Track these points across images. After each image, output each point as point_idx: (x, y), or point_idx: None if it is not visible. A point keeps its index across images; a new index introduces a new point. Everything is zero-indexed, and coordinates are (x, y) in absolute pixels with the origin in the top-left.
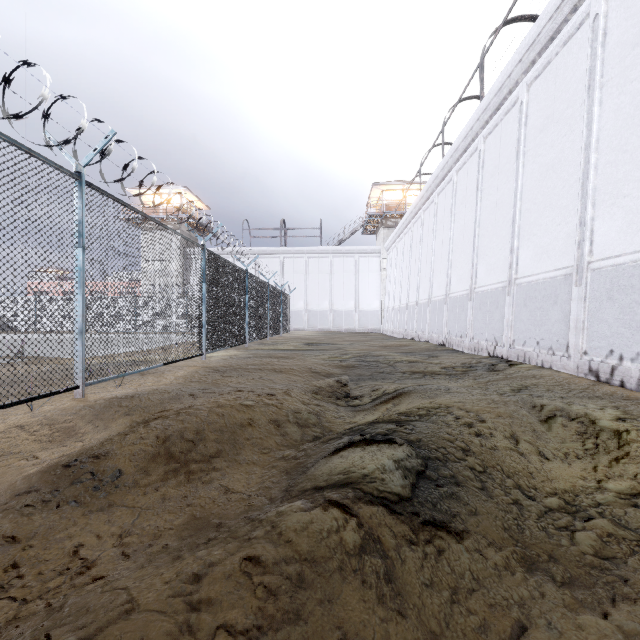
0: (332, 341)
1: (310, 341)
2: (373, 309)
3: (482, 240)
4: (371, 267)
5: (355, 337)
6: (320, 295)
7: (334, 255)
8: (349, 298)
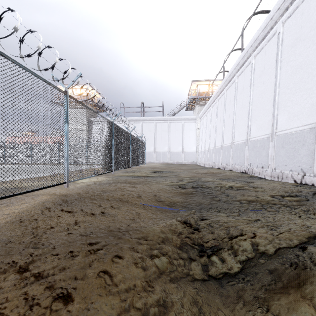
0: (170, 169)
1: (157, 169)
2: (192, 151)
3: (282, 96)
4: (191, 128)
5: (183, 167)
6: (162, 143)
7: (170, 121)
8: (179, 145)
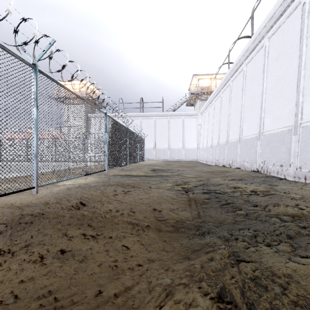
0: (171, 167)
1: (156, 167)
2: (193, 148)
3: None
4: (192, 123)
5: (184, 164)
6: (162, 140)
7: (170, 117)
8: (179, 141)
